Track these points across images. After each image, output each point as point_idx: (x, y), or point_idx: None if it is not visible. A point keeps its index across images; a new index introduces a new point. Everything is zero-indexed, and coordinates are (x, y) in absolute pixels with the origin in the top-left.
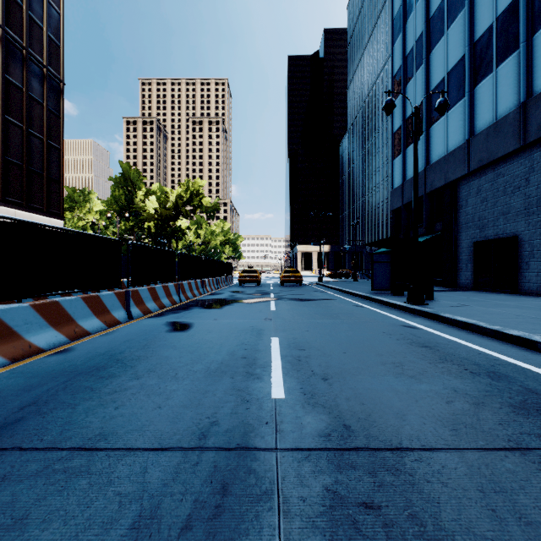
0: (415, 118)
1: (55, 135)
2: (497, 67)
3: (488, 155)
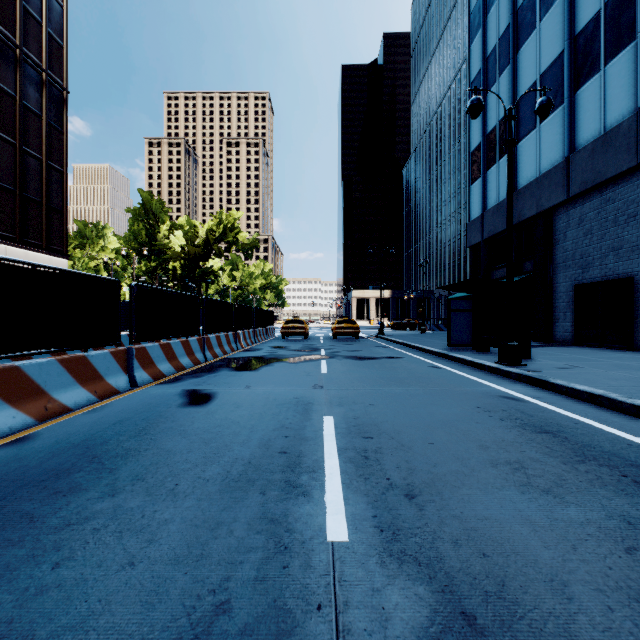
0: (509, 123)
1: (57, 155)
2: (606, 64)
3: (594, 175)
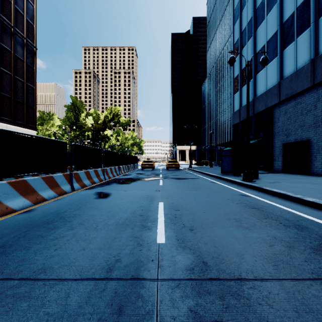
0: (247, 68)
1: (31, 80)
2: (297, 38)
3: (291, 91)
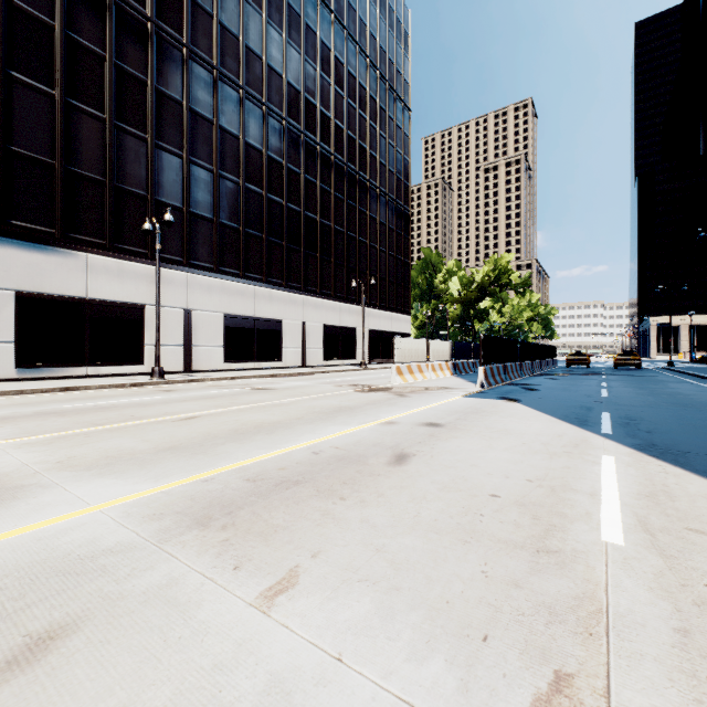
0: None
1: (406, 253)
2: None
3: None
